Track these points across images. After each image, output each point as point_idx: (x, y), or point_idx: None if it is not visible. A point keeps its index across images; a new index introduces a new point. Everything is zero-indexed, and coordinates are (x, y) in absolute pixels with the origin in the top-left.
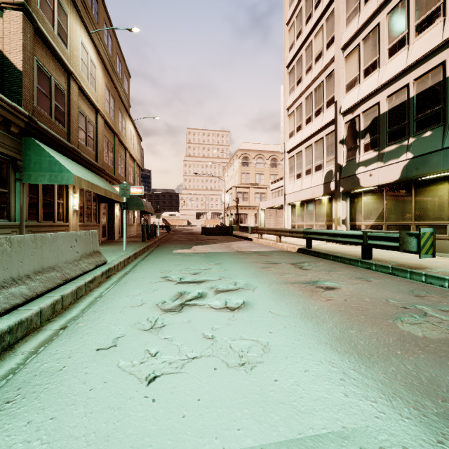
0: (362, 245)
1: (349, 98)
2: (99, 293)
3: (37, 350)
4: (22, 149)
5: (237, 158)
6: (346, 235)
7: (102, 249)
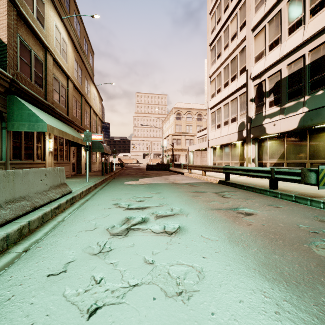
0: (270, 179)
1: (257, 67)
2: (62, 218)
3: None
4: (7, 104)
5: (172, 114)
6: (257, 170)
7: (71, 181)
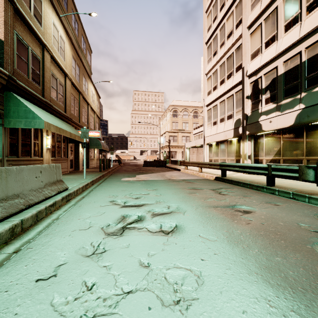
0: (267, 175)
1: (253, 64)
2: (57, 215)
3: None
4: (4, 101)
5: (169, 111)
6: (254, 167)
7: (68, 177)
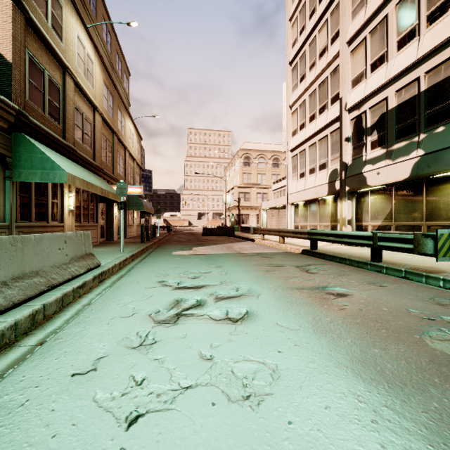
0: (372, 247)
1: (355, 94)
2: (88, 300)
3: (4, 373)
4: (12, 146)
5: (239, 158)
6: (355, 236)
7: (99, 250)
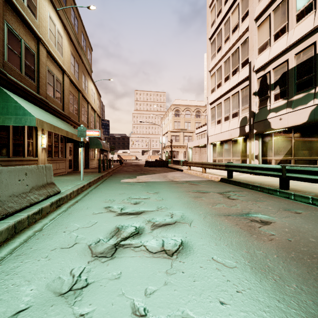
0: (280, 177)
1: (261, 58)
2: (41, 225)
3: None
4: None
5: (171, 110)
6: (265, 168)
7: (65, 179)
